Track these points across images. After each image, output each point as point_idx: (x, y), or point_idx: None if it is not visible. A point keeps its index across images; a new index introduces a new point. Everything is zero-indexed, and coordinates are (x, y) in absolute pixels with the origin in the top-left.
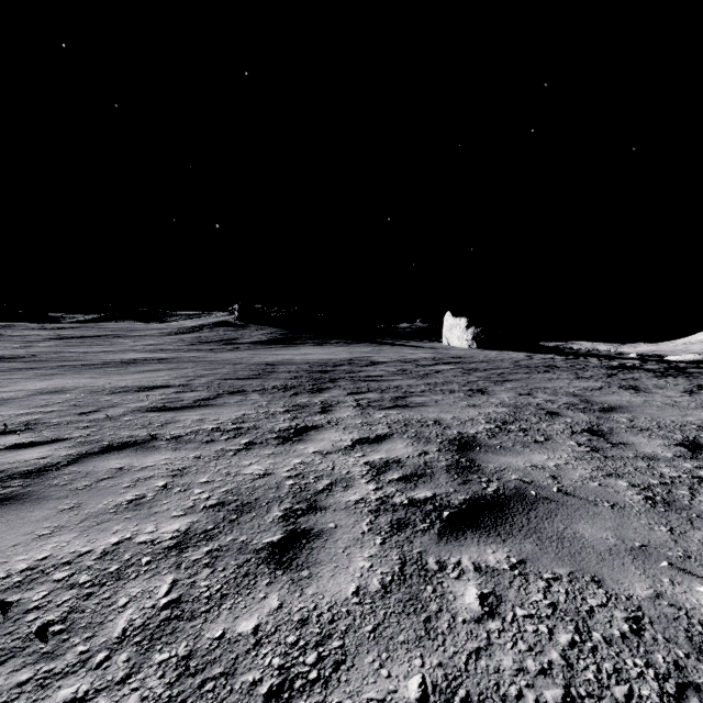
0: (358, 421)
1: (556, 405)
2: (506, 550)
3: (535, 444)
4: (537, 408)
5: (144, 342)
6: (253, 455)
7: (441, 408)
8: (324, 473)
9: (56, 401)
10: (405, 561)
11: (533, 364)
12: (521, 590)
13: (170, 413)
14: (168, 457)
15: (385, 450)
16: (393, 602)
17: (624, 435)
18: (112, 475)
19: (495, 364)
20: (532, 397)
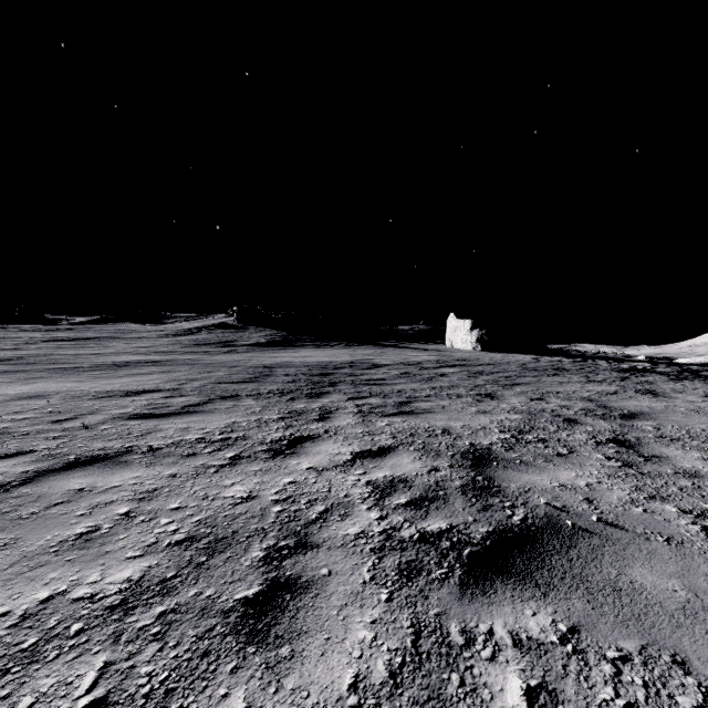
0: (359, 430)
1: (572, 412)
2: (551, 611)
3: (558, 457)
4: (553, 414)
5: (139, 344)
6: (237, 472)
7: (448, 414)
8: (318, 497)
9: (32, 407)
10: (420, 630)
11: (541, 366)
12: (581, 680)
13: (154, 421)
14: (139, 475)
15: (389, 466)
16: (406, 704)
17: (655, 446)
18: (68, 498)
19: (502, 366)
20: (545, 402)
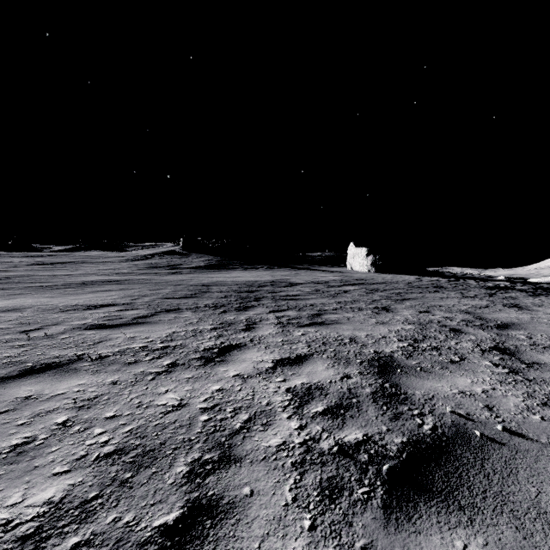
0: (279, 339)
1: (455, 322)
2: (481, 542)
3: (452, 364)
4: (440, 325)
5: (105, 267)
6: (171, 379)
7: (353, 325)
8: (243, 405)
9: (8, 319)
10: None
11: (423, 285)
12: None
13: (107, 331)
14: (84, 382)
15: (306, 374)
16: None
17: (532, 353)
18: (14, 406)
19: (392, 285)
20: (431, 314)
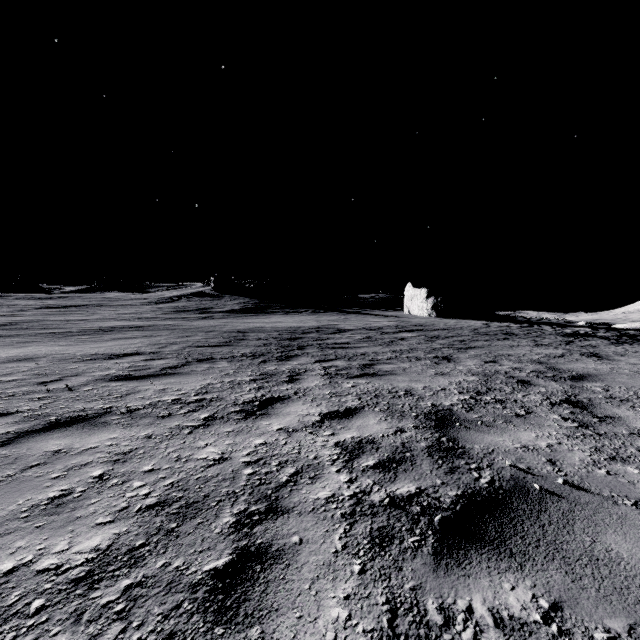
0: (326, 391)
1: (524, 373)
2: (529, 584)
3: (517, 418)
4: (507, 376)
5: (124, 311)
6: (210, 433)
7: (410, 376)
8: (288, 458)
9: (21, 369)
10: (396, 607)
11: (491, 331)
12: None
13: (134, 382)
14: (116, 436)
15: (356, 427)
16: None
17: (606, 407)
18: (44, 460)
19: (456, 331)
20: (498, 364)
